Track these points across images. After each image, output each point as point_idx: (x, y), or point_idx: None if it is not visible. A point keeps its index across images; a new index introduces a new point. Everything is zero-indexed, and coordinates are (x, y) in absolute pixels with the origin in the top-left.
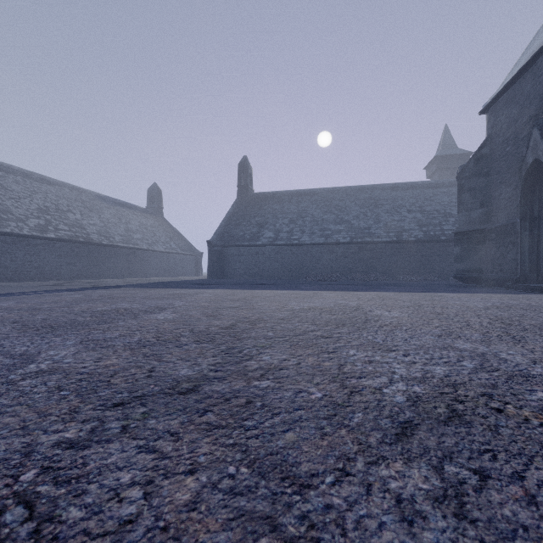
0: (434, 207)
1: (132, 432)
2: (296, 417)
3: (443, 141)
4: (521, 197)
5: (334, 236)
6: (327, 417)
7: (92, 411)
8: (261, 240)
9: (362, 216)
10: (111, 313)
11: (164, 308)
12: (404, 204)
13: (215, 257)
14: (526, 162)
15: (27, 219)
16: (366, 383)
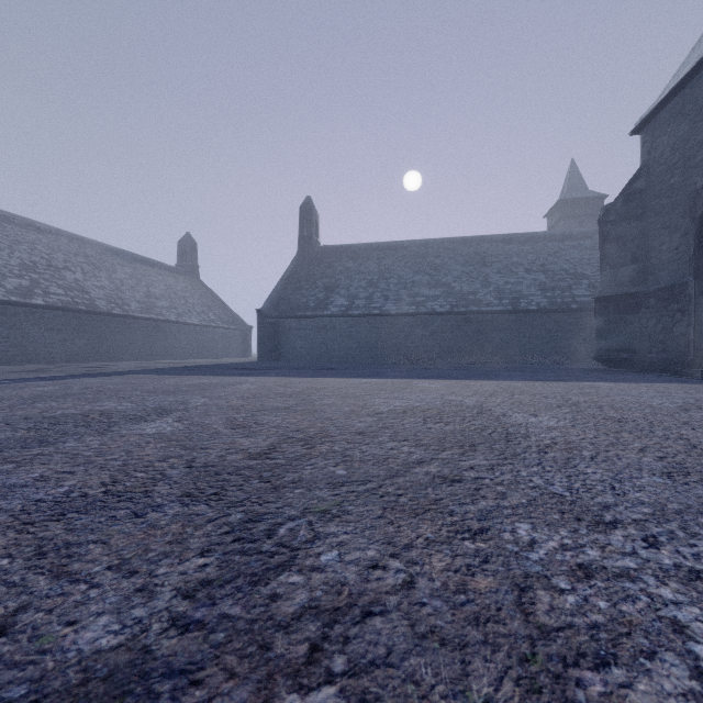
0: (561, 265)
1: None
2: None
3: (569, 180)
4: (695, 246)
5: (429, 303)
6: None
7: None
8: (330, 309)
9: (466, 278)
10: (71, 421)
11: (168, 410)
12: (521, 262)
13: (268, 332)
14: None
15: (4, 278)
16: (636, 697)
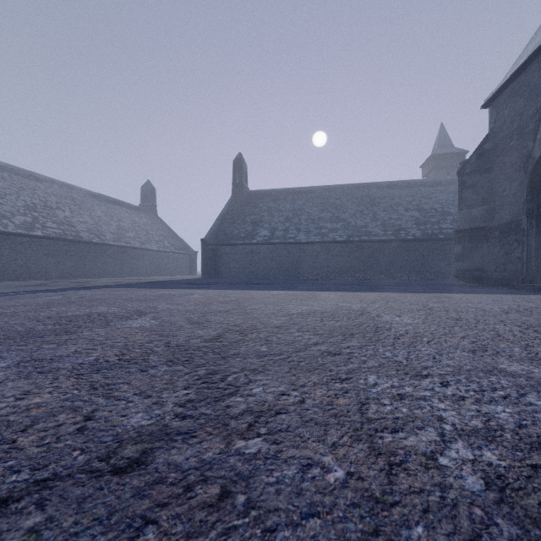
0: (432, 205)
1: None
2: (307, 539)
3: (439, 139)
4: (527, 193)
5: (331, 234)
6: (364, 538)
7: None
8: (256, 238)
9: (359, 215)
10: (80, 319)
11: (144, 312)
12: (401, 203)
13: (209, 256)
14: (533, 156)
15: (13, 216)
16: (407, 442)
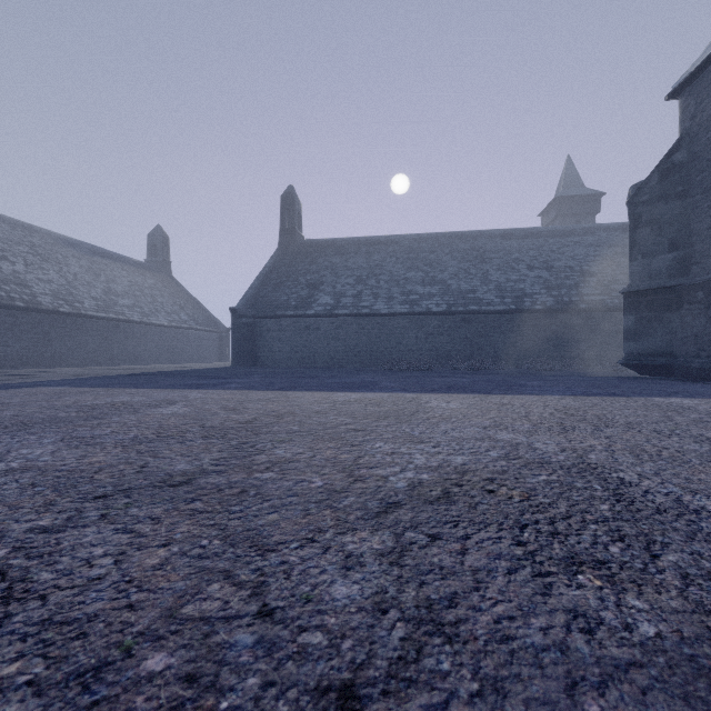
0: (566, 262)
1: None
2: None
3: (565, 177)
4: None
5: (423, 302)
6: None
7: None
8: (314, 308)
9: (463, 274)
10: None
11: None
12: (522, 258)
13: (243, 333)
14: None
15: None
16: None
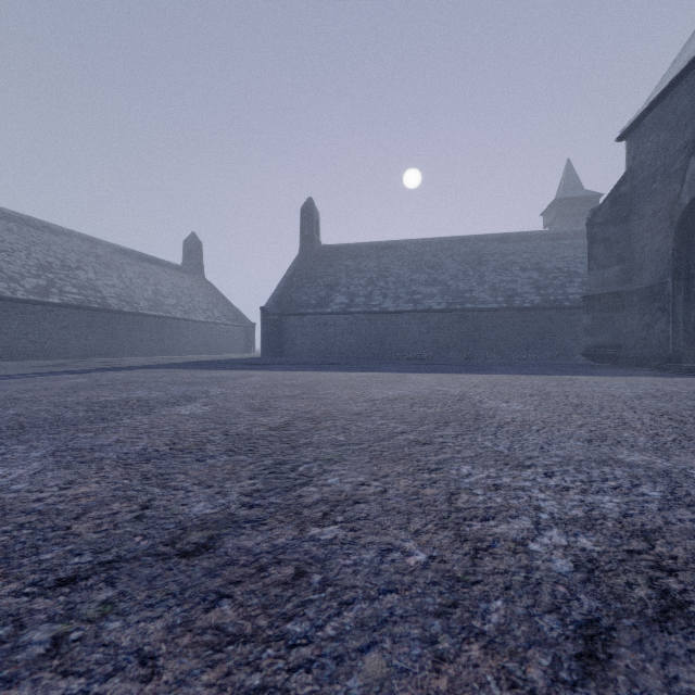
0: (555, 264)
1: (68, 654)
2: (384, 610)
3: (565, 179)
4: (673, 249)
5: (426, 301)
6: (441, 609)
7: (11, 597)
8: (331, 307)
9: (462, 276)
10: (117, 405)
11: (193, 398)
12: (516, 261)
13: (271, 329)
14: (680, 202)
15: (22, 278)
16: (497, 529)
